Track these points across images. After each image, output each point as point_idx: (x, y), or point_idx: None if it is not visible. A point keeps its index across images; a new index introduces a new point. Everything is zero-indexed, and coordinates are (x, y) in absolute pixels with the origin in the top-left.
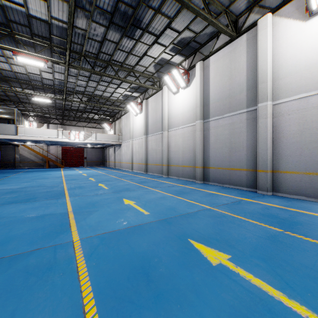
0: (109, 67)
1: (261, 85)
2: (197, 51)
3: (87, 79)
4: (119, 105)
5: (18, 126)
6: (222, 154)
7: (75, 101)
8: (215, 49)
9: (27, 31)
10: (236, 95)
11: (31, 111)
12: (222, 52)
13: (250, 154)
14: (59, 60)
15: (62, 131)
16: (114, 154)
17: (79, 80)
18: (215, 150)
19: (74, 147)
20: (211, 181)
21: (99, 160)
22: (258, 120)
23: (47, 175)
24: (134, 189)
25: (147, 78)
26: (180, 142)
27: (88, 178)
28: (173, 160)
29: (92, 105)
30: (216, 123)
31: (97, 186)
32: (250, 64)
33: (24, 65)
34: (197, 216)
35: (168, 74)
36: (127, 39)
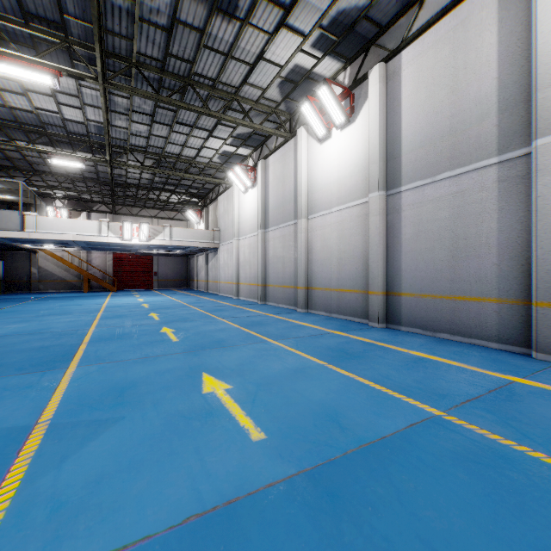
0: (189, 91)
1: (543, 93)
2: (370, 45)
3: (150, 120)
4: (213, 174)
5: (25, 214)
6: (432, 265)
7: (129, 166)
8: (415, 32)
9: (14, 7)
10: (469, 126)
11: (54, 188)
12: (433, 35)
13: (509, 264)
14: (84, 73)
15: (108, 224)
16: (206, 267)
17: (134, 123)
18: (416, 256)
19: (135, 255)
20: (406, 323)
21: (180, 278)
22: (534, 181)
23: (75, 306)
24: (236, 342)
25: (265, 115)
26: (334, 240)
27: (148, 314)
28: (318, 277)
29: (164, 175)
30: (417, 195)
31: (157, 332)
32: (509, 49)
33: (24, 91)
34: (414, 455)
35: (308, 98)
36: (223, 21)
